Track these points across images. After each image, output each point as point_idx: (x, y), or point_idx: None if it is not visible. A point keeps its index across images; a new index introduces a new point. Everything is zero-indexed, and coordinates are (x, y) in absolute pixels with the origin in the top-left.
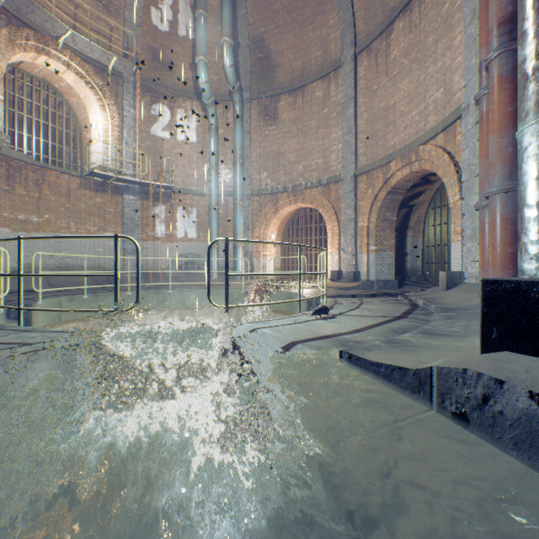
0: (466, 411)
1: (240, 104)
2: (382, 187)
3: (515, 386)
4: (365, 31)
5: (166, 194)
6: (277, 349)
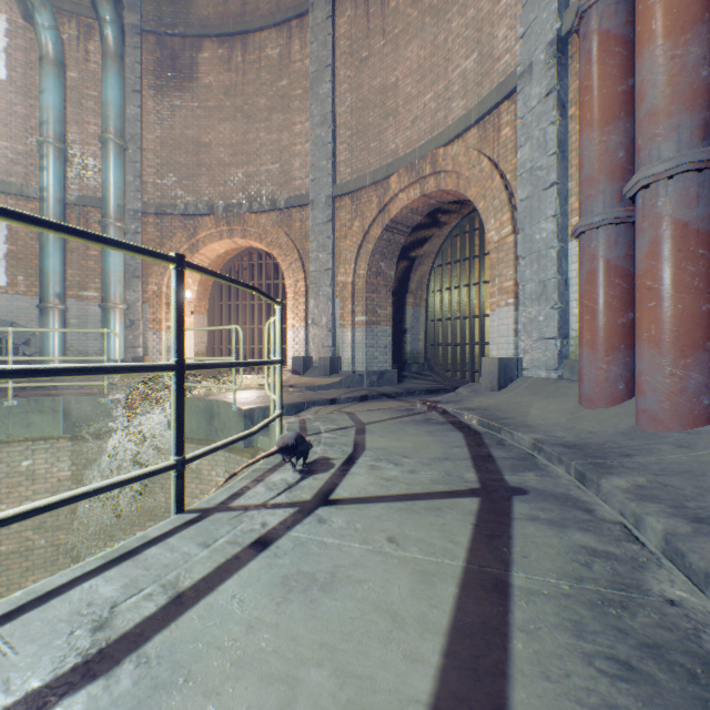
0: None
1: (116, 27)
2: (377, 218)
3: None
4: None
5: None
6: None
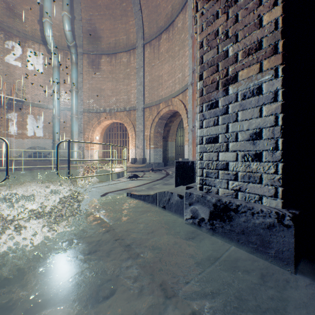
0: (165, 205)
1: (75, 54)
2: (157, 115)
3: (175, 193)
4: (148, 33)
5: (18, 105)
6: (98, 196)
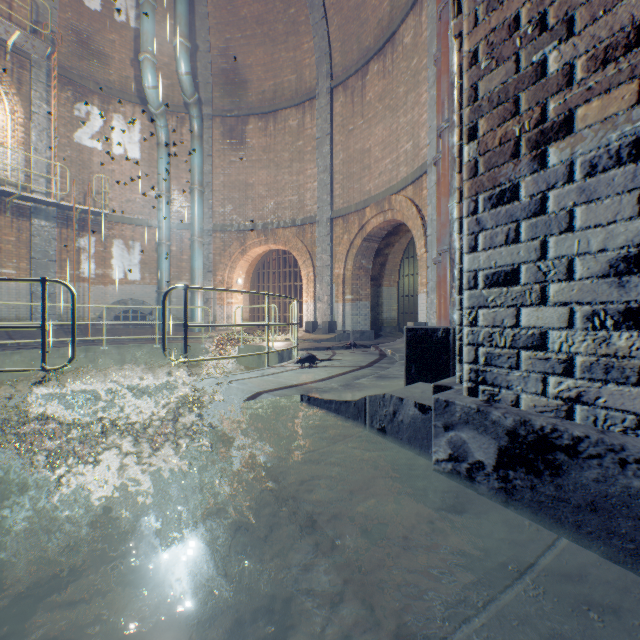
0: (385, 425)
1: (199, 119)
2: (358, 233)
3: (409, 400)
4: (341, 65)
5: (96, 221)
6: (242, 400)
